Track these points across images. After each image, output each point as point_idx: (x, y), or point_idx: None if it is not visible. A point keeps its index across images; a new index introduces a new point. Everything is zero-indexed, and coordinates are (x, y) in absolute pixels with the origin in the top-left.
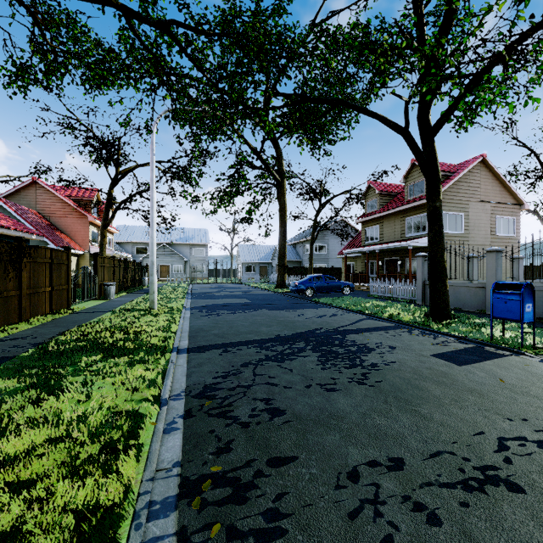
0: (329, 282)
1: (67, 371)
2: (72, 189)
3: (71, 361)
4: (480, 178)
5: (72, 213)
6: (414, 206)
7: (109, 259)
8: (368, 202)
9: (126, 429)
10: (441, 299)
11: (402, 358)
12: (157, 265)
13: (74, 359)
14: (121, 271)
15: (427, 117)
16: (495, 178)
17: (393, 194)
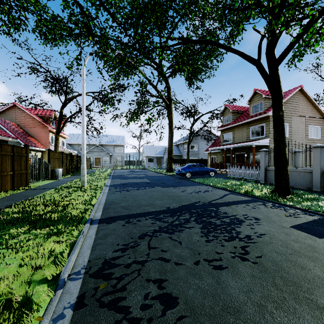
0: (201, 168)
1: None
2: (38, 110)
3: None
4: (299, 101)
5: (38, 125)
6: (256, 119)
7: (58, 153)
8: (225, 117)
9: None
10: (284, 180)
11: (269, 230)
12: (93, 158)
13: (3, 231)
14: (68, 161)
15: (273, 52)
16: (308, 101)
17: (241, 112)
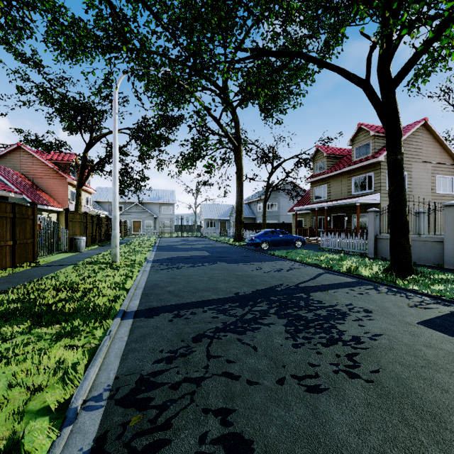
0: (283, 236)
1: None
2: (53, 154)
3: None
4: (422, 140)
5: (53, 174)
6: (360, 166)
7: (80, 215)
8: (316, 164)
9: None
10: (404, 253)
11: (386, 328)
12: (130, 221)
13: None
14: (94, 226)
15: (388, 68)
16: (435, 140)
17: (339, 157)
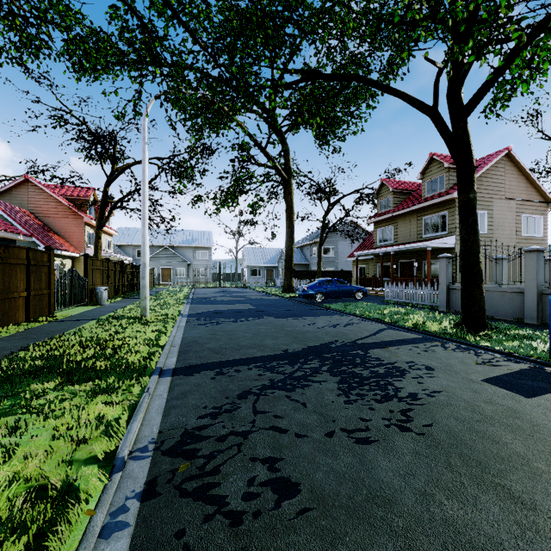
0: (340, 287)
1: (1, 406)
2: (67, 188)
3: (12, 392)
4: (505, 173)
5: (67, 213)
6: (432, 204)
7: (101, 261)
8: (381, 201)
9: (41, 528)
10: (476, 306)
11: (447, 385)
12: (159, 269)
13: (21, 386)
14: (117, 274)
15: (459, 94)
16: (520, 173)
17: (408, 192)
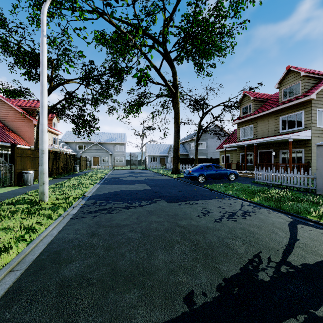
0: (218, 170)
1: None
2: (23, 101)
3: None
4: None
5: (21, 118)
6: (289, 106)
7: (33, 150)
8: (243, 107)
9: None
10: None
11: None
12: (91, 157)
13: None
14: (50, 160)
15: None
16: None
17: (264, 100)
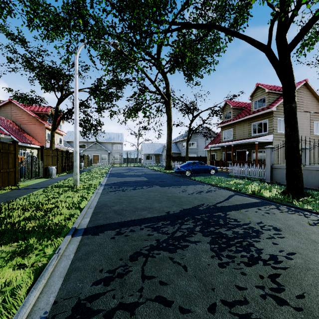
0: (201, 166)
1: None
2: (35, 106)
3: None
4: (303, 96)
5: (34, 121)
6: (258, 115)
7: (53, 150)
8: (225, 114)
9: None
10: (297, 180)
11: (297, 246)
12: (91, 155)
13: None
14: (64, 158)
15: (284, 37)
16: (313, 96)
17: (241, 108)
